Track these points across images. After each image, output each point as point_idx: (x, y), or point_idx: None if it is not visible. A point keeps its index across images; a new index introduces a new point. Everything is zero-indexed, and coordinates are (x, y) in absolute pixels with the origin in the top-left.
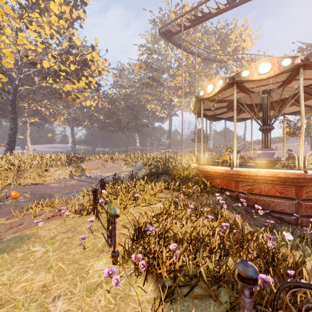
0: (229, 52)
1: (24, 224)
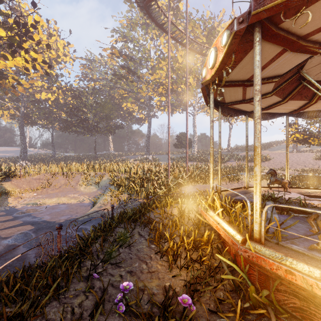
0: None
1: None
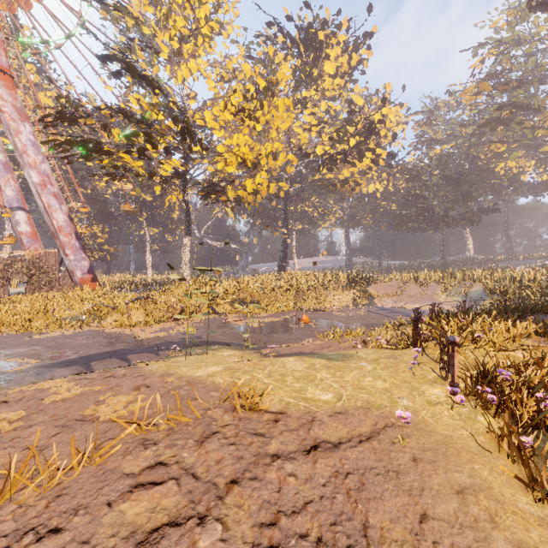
0: None
1: (333, 347)
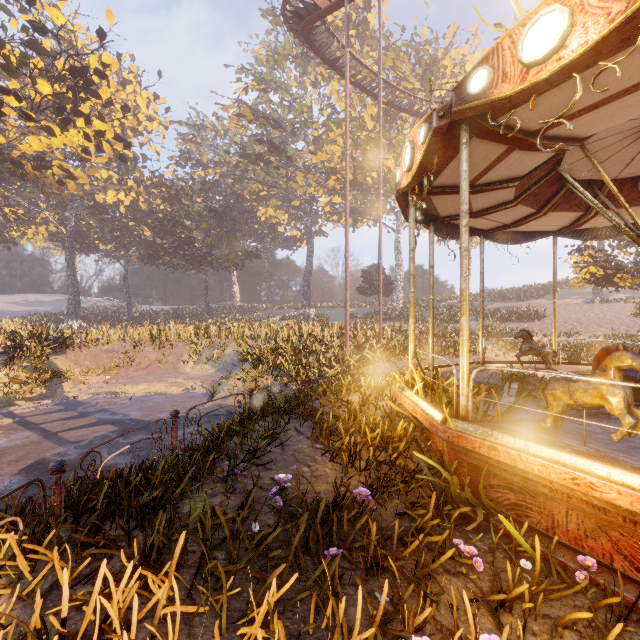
0: (440, 98)
1: None
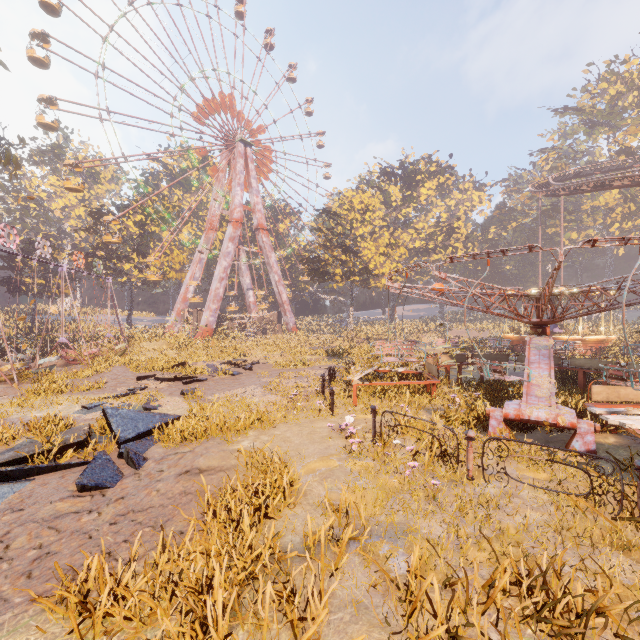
0: None
1: None
